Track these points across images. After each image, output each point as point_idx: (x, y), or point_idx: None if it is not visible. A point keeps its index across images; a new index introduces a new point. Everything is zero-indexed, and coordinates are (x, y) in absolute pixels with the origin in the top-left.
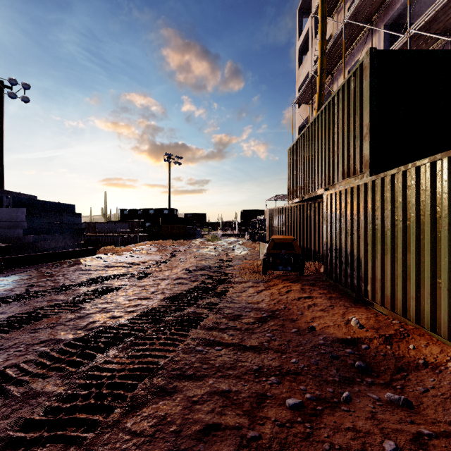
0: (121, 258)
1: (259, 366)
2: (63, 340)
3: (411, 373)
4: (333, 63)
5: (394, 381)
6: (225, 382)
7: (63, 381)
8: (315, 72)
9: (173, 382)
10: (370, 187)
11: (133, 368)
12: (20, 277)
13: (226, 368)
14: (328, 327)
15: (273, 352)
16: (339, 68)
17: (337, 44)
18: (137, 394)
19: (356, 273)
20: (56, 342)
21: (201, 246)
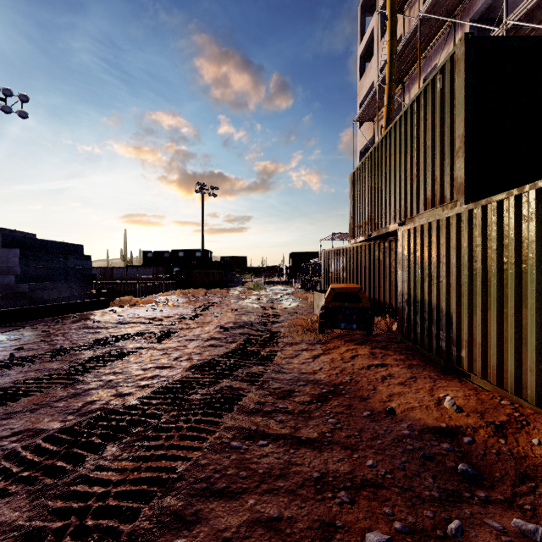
0: (140, 312)
1: (322, 473)
2: (45, 430)
3: (541, 483)
4: (405, 70)
5: (518, 497)
6: (272, 501)
7: (30, 502)
8: (382, 82)
9: (194, 503)
10: (465, 218)
11: (138, 478)
12: (8, 338)
13: (274, 476)
14: (412, 409)
15: (340, 449)
16: (411, 75)
17: (410, 45)
18: (138, 527)
19: (444, 334)
20: (34, 433)
21: (240, 296)
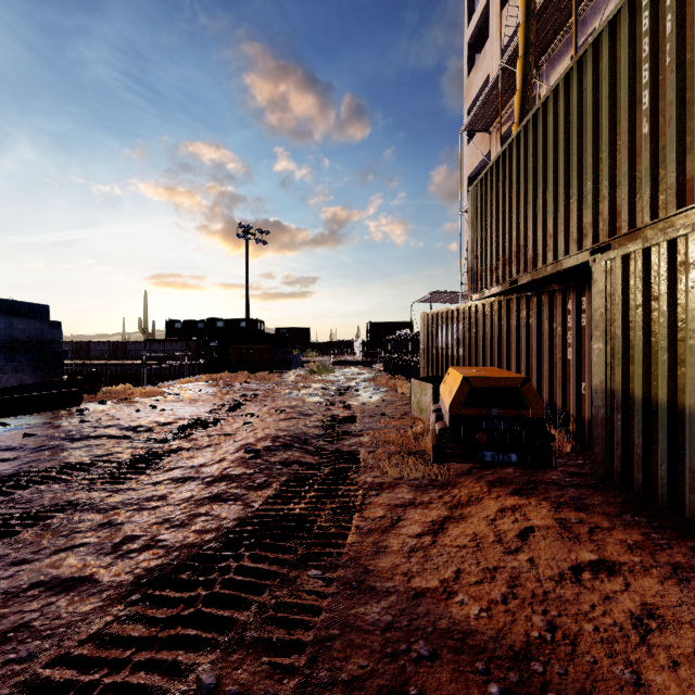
0: (124, 414)
1: None
2: None
3: None
4: (542, 44)
5: None
6: None
7: None
8: (507, 64)
9: None
10: None
11: None
12: None
13: None
14: None
15: None
16: (551, 54)
17: None
18: None
19: None
20: None
21: (297, 383)
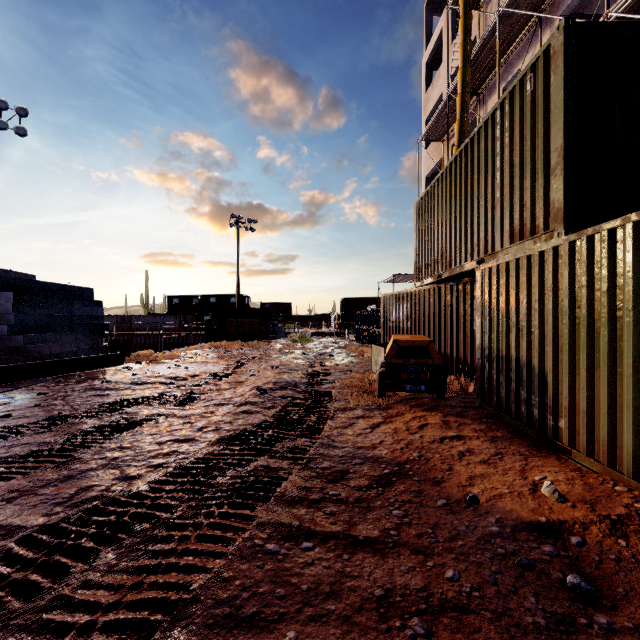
0: (160, 370)
1: (386, 589)
2: (22, 528)
3: None
4: (480, 78)
5: None
6: (319, 635)
7: None
8: (453, 92)
9: (212, 639)
10: (565, 253)
11: (137, 600)
12: None
13: (322, 594)
14: (500, 497)
15: (409, 553)
16: (488, 85)
17: (487, 47)
18: None
19: (537, 398)
20: (6, 533)
21: (283, 350)
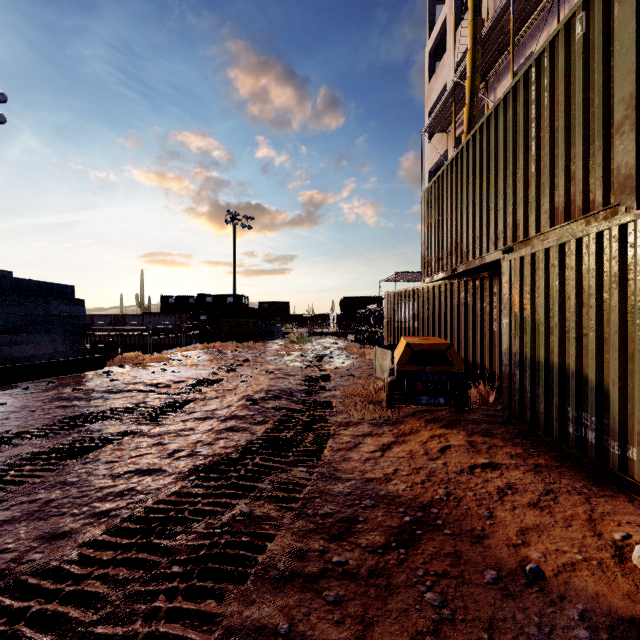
0: (143, 375)
1: None
2: None
3: None
4: (489, 62)
5: None
6: None
7: None
8: (459, 78)
9: None
10: (639, 231)
11: None
12: None
13: None
14: (573, 567)
15: None
16: (498, 70)
17: (498, 27)
18: None
19: (593, 418)
20: None
21: (280, 351)
